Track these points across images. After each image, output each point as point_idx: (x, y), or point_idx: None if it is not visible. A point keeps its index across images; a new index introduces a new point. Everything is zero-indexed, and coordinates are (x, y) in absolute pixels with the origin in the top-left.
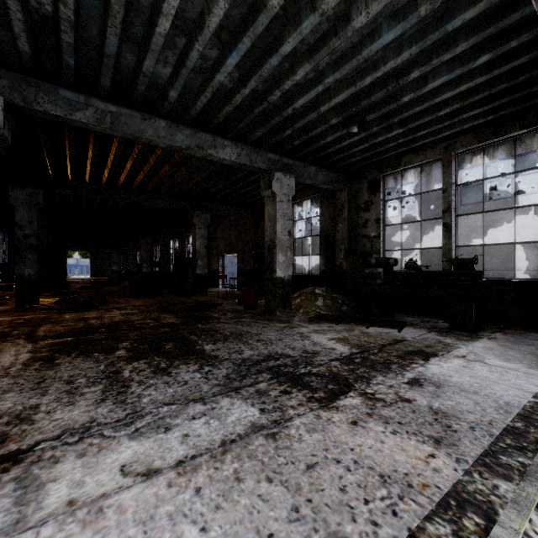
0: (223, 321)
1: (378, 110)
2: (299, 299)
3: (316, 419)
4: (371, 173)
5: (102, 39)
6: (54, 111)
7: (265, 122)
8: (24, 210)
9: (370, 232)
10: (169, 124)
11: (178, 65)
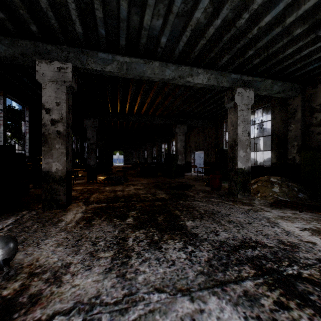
0: (197, 199)
1: None
2: (256, 185)
3: None
4: None
5: (118, 8)
6: (96, 67)
7: (230, 48)
8: (90, 130)
9: None
10: (161, 64)
11: (167, 14)
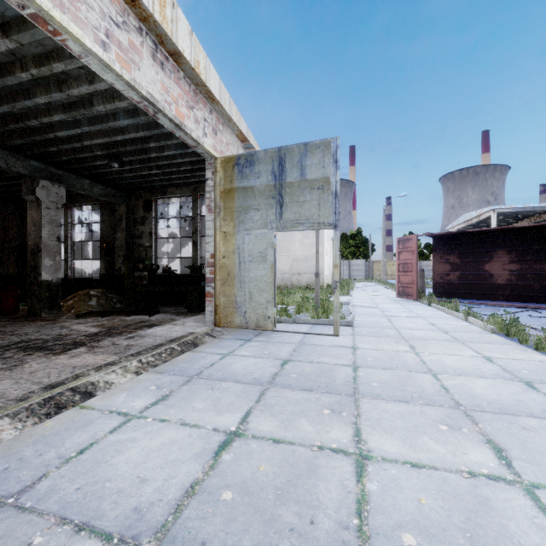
0: None
1: (136, 156)
2: (72, 301)
3: (47, 359)
4: (146, 194)
5: None
6: None
7: (24, 135)
8: None
9: (145, 242)
10: None
11: None
